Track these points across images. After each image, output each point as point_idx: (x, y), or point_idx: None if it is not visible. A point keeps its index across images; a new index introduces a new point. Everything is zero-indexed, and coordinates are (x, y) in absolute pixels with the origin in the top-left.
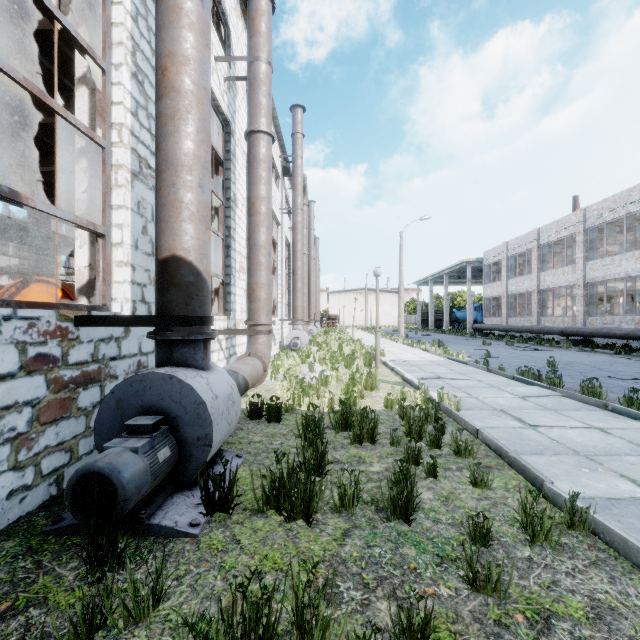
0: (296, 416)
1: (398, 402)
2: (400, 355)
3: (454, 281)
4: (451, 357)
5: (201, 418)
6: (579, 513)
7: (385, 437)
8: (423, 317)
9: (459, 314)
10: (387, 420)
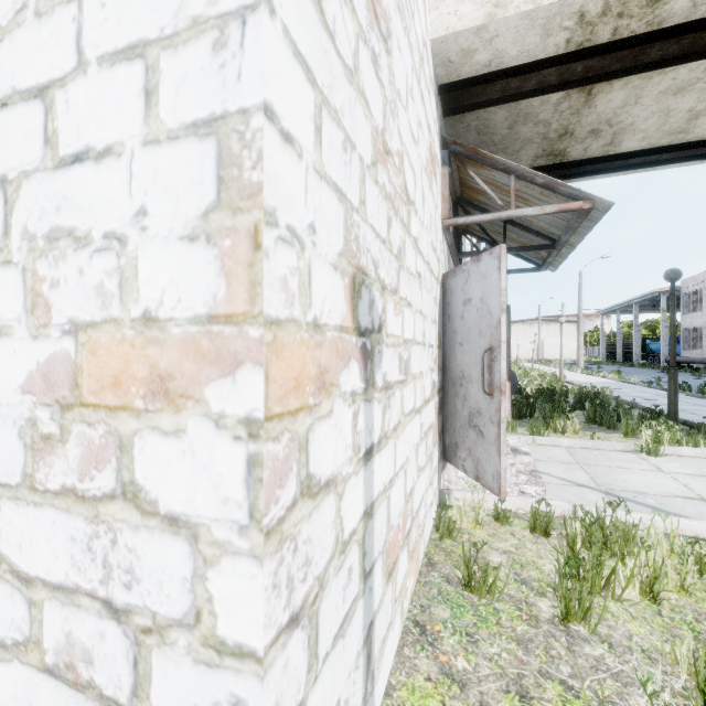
0: (532, 389)
1: (577, 389)
2: (579, 379)
3: (650, 308)
4: (623, 380)
5: (514, 379)
6: (635, 404)
7: (571, 399)
8: (609, 349)
9: (654, 346)
10: (572, 396)
